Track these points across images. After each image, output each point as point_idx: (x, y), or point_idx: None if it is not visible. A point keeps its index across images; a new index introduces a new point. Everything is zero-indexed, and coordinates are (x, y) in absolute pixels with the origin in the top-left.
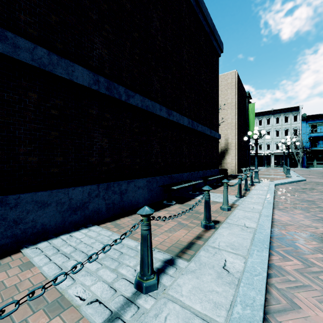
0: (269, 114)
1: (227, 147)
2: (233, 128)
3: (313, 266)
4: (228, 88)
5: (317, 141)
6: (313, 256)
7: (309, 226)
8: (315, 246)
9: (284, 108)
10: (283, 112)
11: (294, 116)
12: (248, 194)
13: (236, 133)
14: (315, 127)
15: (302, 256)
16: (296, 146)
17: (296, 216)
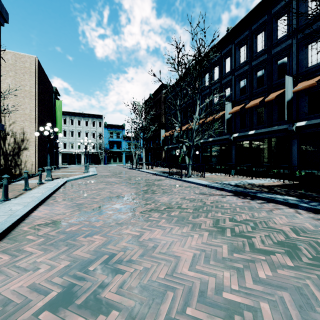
0: (80, 116)
1: (24, 142)
2: (33, 122)
3: (22, 254)
4: (26, 73)
5: (113, 144)
6: (32, 244)
7: (60, 214)
8: (46, 232)
9: (92, 114)
10: (92, 117)
11: (100, 123)
12: (23, 195)
13: (37, 128)
14: (112, 134)
15: (20, 248)
16: (101, 147)
17: (57, 208)
